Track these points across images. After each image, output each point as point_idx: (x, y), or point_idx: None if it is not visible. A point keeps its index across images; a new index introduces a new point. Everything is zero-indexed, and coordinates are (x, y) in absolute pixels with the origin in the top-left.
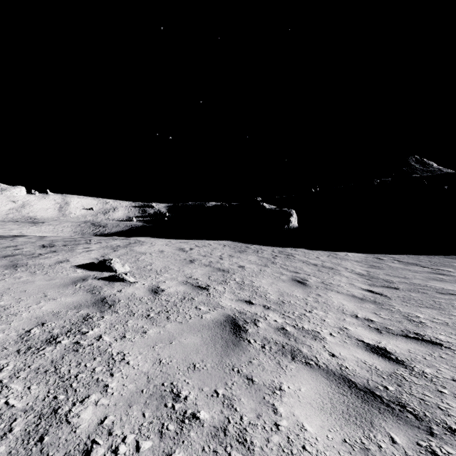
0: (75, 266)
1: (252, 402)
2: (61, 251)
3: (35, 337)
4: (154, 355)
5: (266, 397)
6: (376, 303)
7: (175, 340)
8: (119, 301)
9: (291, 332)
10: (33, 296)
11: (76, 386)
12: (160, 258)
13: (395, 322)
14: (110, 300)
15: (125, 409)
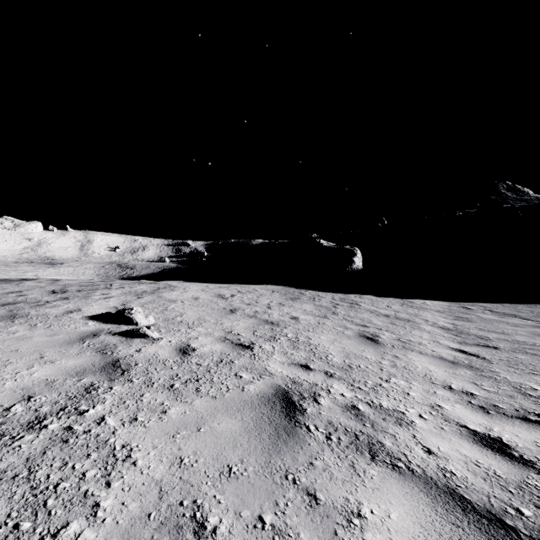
0: (88, 317)
1: None
2: (74, 297)
3: (14, 418)
4: (173, 451)
5: (339, 531)
6: (473, 368)
7: (205, 426)
8: (136, 365)
9: (366, 413)
10: (25, 357)
11: (52, 505)
12: (194, 307)
13: (504, 397)
14: (124, 363)
15: None
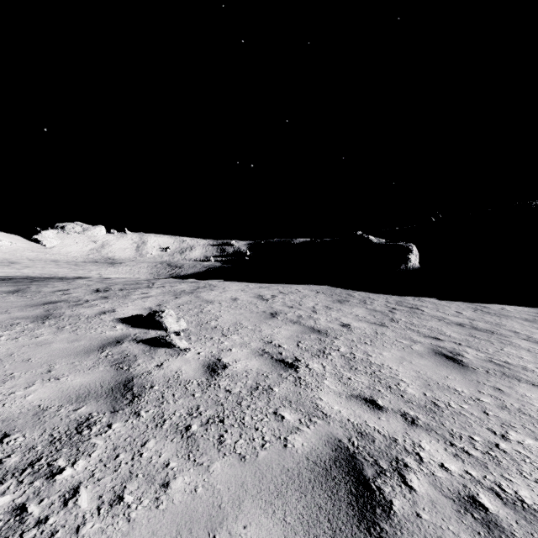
0: (118, 319)
1: None
2: (113, 297)
3: None
4: None
5: None
6: None
7: (222, 530)
8: (151, 388)
9: (501, 519)
10: (32, 370)
11: None
12: (231, 309)
13: None
14: (137, 384)
15: None
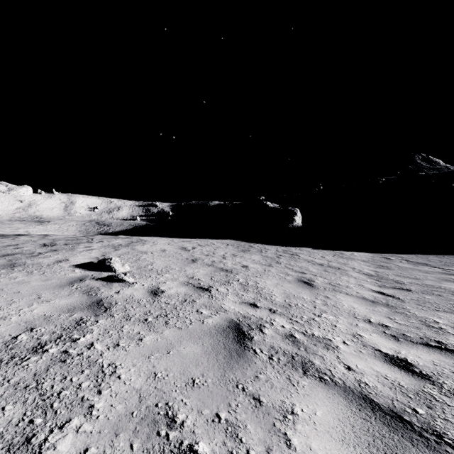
0: (74, 265)
1: (260, 430)
2: (62, 250)
3: (21, 344)
4: (148, 368)
5: (277, 423)
6: (389, 306)
7: (173, 350)
8: (116, 304)
9: (301, 340)
10: (26, 297)
11: (57, 406)
12: (162, 257)
13: (412, 328)
14: (106, 302)
15: (110, 438)
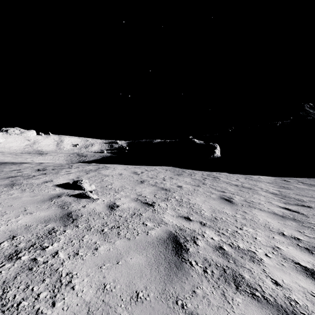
0: (56, 185)
1: None
2: (49, 173)
3: (1, 251)
4: (99, 278)
5: None
6: (296, 220)
7: (122, 260)
8: (81, 216)
9: (229, 252)
10: (15, 210)
11: None
12: (119, 179)
13: None
14: (74, 214)
15: None
